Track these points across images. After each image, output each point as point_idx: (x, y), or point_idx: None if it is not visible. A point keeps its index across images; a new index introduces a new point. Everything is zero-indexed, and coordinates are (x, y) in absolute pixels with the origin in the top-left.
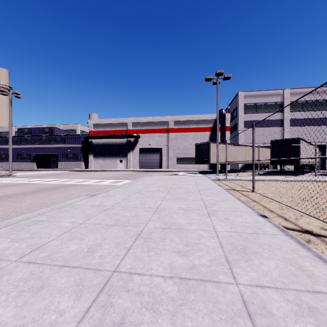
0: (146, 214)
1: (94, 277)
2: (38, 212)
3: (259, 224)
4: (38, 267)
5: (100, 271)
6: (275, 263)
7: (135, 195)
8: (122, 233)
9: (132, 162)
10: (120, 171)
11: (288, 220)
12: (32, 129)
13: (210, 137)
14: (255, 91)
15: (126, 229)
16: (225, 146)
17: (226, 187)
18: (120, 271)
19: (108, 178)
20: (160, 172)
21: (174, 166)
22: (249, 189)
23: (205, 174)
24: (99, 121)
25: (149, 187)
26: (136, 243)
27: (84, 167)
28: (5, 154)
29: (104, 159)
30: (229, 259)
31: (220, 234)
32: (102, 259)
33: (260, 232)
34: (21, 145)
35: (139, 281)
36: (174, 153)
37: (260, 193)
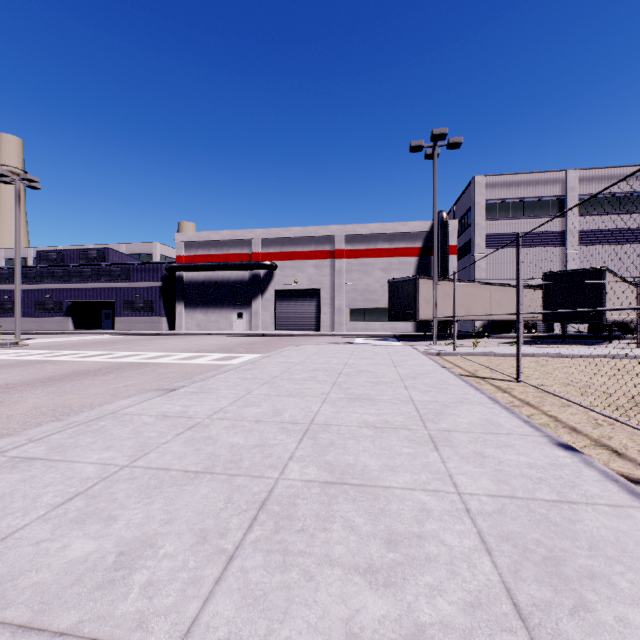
0: (285, 440)
1: None
2: (30, 435)
3: (564, 470)
4: None
5: None
6: None
7: (262, 389)
8: (221, 498)
9: (262, 318)
10: (238, 335)
11: (626, 457)
12: (66, 253)
13: (417, 268)
14: (509, 174)
15: (231, 486)
16: (448, 286)
17: (458, 371)
18: None
19: (212, 349)
20: (317, 337)
21: (345, 325)
22: (508, 376)
23: (409, 342)
24: (196, 236)
25: (294, 371)
26: (253, 535)
27: (166, 327)
28: (12, 301)
29: (207, 312)
30: (522, 604)
31: (475, 505)
32: (149, 600)
33: (578, 499)
34: (43, 284)
35: None
36: (346, 300)
37: (536, 386)
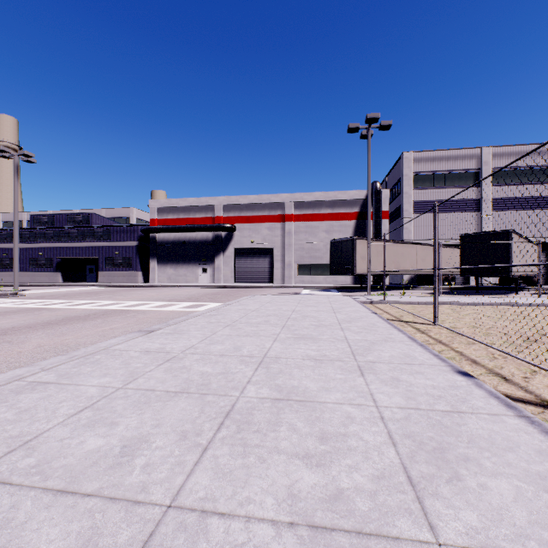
0: (244, 369)
1: (123, 523)
2: (42, 365)
3: (459, 390)
4: (8, 496)
5: (139, 505)
6: (512, 487)
7: (224, 331)
8: (195, 410)
9: (223, 272)
10: (203, 287)
11: (511, 382)
12: (56, 216)
13: (355, 230)
14: (432, 150)
15: (203, 402)
16: (381, 245)
17: (386, 316)
18: (181, 507)
19: (181, 298)
20: (270, 289)
21: (294, 278)
22: (427, 320)
23: (347, 292)
24: (167, 202)
25: (250, 316)
26: (221, 434)
27: (141, 280)
28: (9, 258)
29: (176, 267)
30: (414, 476)
31: (388, 414)
32: (148, 475)
33: (466, 410)
34: (36, 243)
35: (222, 534)
36: (295, 257)
37: (448, 328)
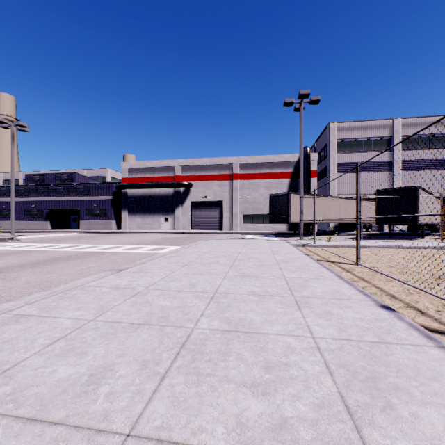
0: (198, 303)
1: None
2: (26, 300)
3: (384, 323)
4: None
5: (100, 434)
6: (441, 417)
7: (182, 270)
8: (155, 341)
9: (182, 221)
10: (165, 233)
11: (427, 315)
12: (46, 175)
13: (289, 186)
14: (353, 121)
15: (162, 333)
16: (310, 199)
17: (316, 257)
18: (139, 435)
19: (147, 242)
20: (220, 234)
21: (239, 226)
22: (350, 261)
23: (283, 237)
24: (136, 164)
25: (204, 257)
26: (177, 363)
27: (115, 227)
28: (8, 209)
29: (144, 217)
30: (350, 405)
31: (324, 345)
32: (111, 403)
33: (392, 341)
34: (29, 197)
35: None
36: (240, 208)
37: (369, 267)
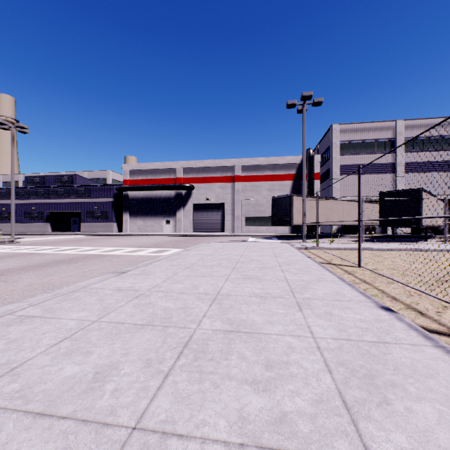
0: (200, 304)
1: (93, 444)
2: (30, 301)
3: (383, 323)
4: None
5: (107, 427)
6: (435, 411)
7: (184, 272)
8: (159, 341)
9: (183, 223)
10: (167, 236)
11: (426, 316)
12: (46, 177)
13: (292, 188)
14: (356, 123)
15: (165, 333)
16: (313, 201)
17: (319, 260)
18: (145, 428)
19: (149, 245)
20: (222, 237)
21: (242, 228)
22: (352, 263)
23: (286, 240)
24: (137, 166)
25: (206, 260)
26: (180, 362)
27: (116, 230)
28: (8, 211)
29: (145, 219)
30: (348, 400)
31: (324, 344)
32: (117, 399)
33: (390, 340)
34: (29, 199)
35: None
36: (242, 211)
37: (371, 270)
